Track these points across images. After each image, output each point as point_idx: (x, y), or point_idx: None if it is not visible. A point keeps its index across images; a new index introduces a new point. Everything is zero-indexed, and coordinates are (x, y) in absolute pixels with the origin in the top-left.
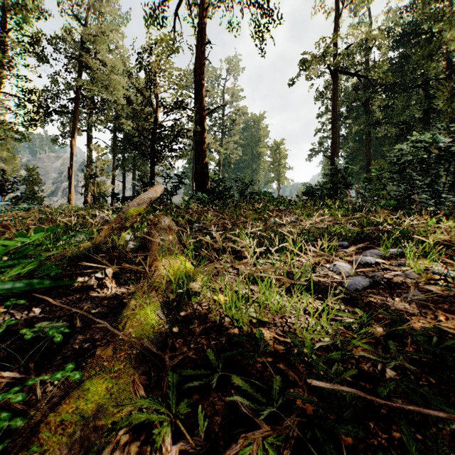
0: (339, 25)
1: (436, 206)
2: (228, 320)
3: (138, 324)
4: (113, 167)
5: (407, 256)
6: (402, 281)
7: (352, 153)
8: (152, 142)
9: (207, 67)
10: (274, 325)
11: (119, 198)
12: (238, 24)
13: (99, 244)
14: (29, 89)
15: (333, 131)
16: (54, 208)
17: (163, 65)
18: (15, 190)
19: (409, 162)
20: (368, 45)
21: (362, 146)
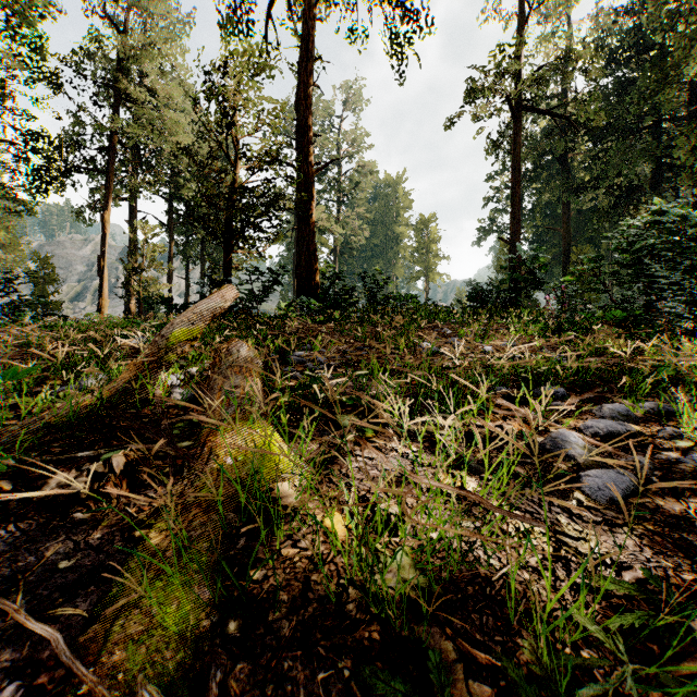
0: (523, 35)
1: (693, 320)
2: (356, 595)
3: (142, 626)
4: (170, 256)
5: (682, 418)
6: (691, 475)
7: (540, 235)
8: (227, 215)
9: (316, 100)
10: (458, 608)
11: (175, 306)
12: (365, 31)
13: (114, 395)
14: (37, 134)
15: (513, 199)
16: (76, 320)
17: (244, 91)
18: (9, 292)
19: (649, 247)
20: (566, 67)
21: (557, 223)
